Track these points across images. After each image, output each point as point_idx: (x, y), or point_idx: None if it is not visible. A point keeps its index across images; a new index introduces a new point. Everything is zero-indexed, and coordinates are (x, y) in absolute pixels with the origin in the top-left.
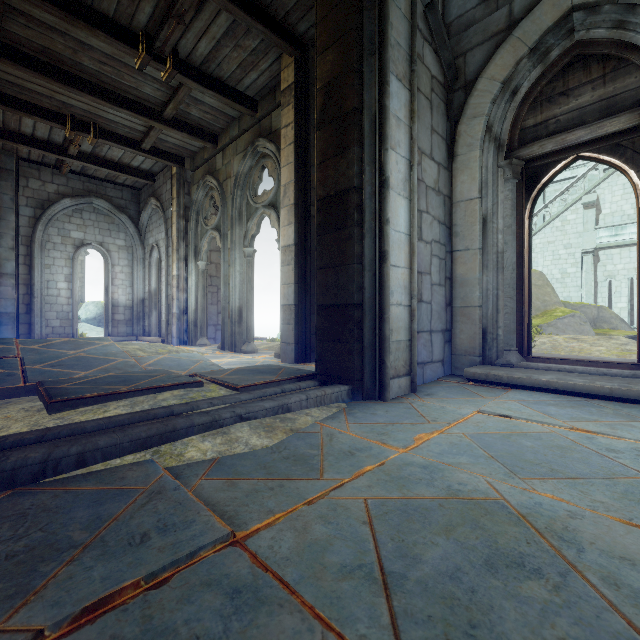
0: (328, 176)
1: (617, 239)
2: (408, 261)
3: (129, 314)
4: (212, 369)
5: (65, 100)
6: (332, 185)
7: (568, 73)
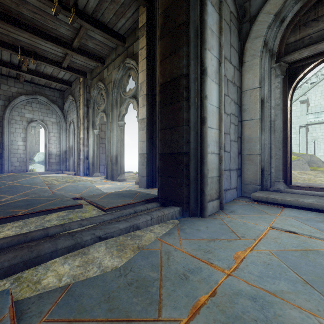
0: (166, 69)
1: (318, 119)
2: (218, 125)
3: (58, 159)
4: (96, 192)
5: (16, 37)
6: (169, 74)
7: (318, 6)
